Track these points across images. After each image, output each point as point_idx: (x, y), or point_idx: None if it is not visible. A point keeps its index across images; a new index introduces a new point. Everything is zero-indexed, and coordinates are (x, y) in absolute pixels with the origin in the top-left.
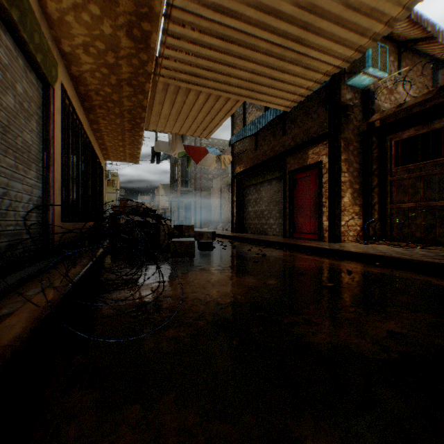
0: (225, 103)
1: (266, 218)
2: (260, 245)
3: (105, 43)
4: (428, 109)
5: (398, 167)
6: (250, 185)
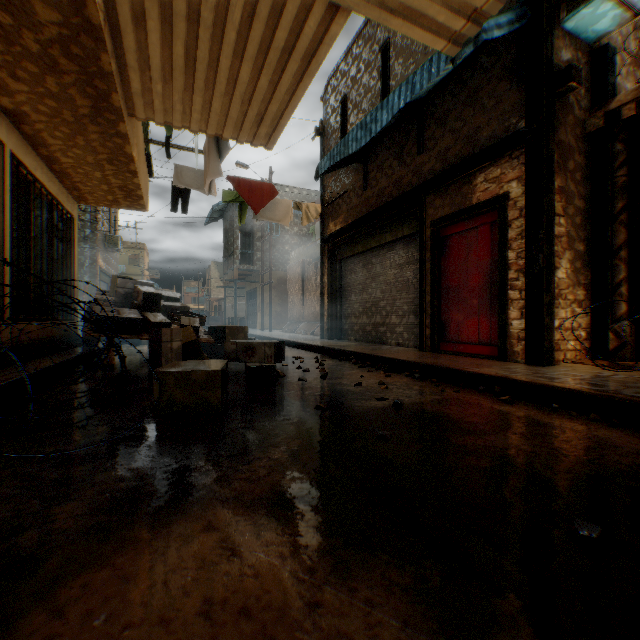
0: (302, 25)
1: (384, 313)
2: (378, 368)
3: None
4: None
5: None
6: (354, 255)
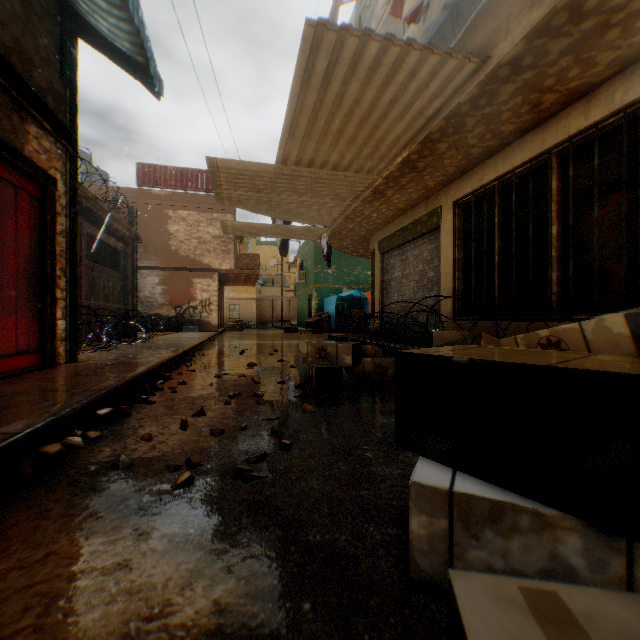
0: (300, 149)
1: None
2: (153, 391)
3: (405, 191)
4: None
5: None
6: None
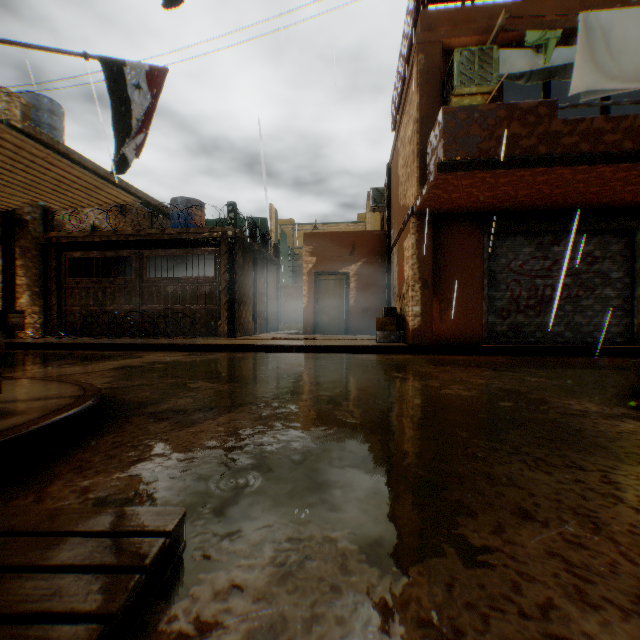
0: None
1: None
2: None
3: None
4: (89, 243)
5: (73, 279)
6: None
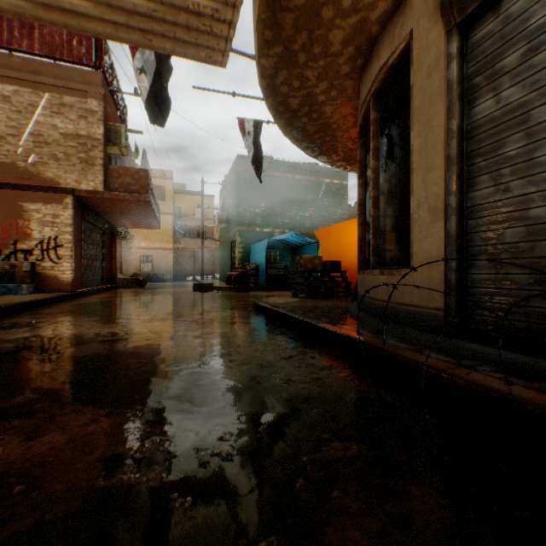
0: None
1: None
2: None
3: None
4: None
5: None
6: None
